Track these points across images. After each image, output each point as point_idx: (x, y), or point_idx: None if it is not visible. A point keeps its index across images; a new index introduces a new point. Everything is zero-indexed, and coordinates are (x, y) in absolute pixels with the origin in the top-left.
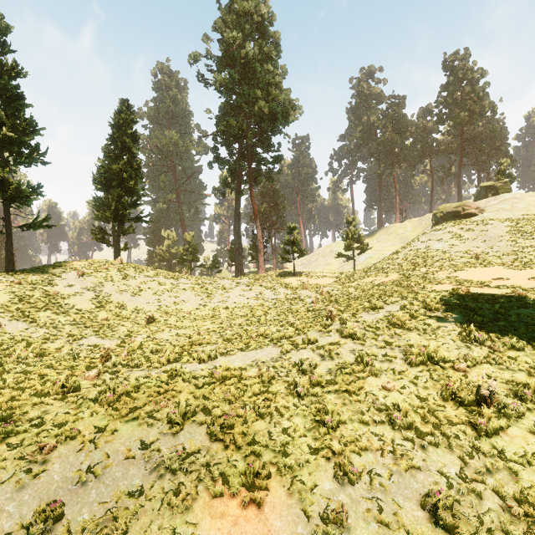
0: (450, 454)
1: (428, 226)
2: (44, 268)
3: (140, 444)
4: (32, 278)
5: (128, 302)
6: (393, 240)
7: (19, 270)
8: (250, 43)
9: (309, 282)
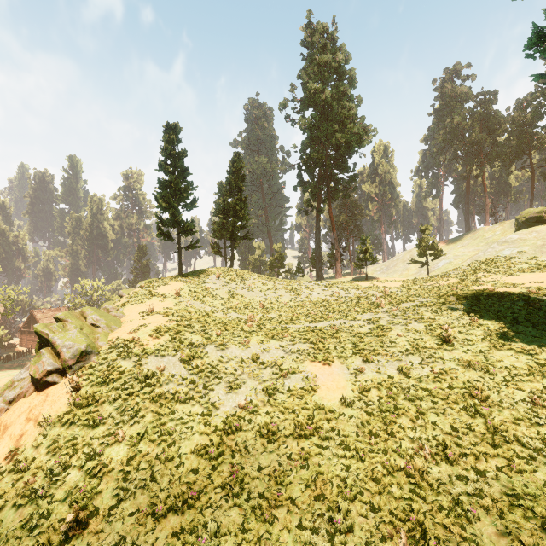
0: (419, 357)
1: None
2: (197, 273)
3: (279, 346)
4: (194, 279)
5: (247, 295)
6: (478, 245)
7: (185, 274)
8: (328, 85)
9: (378, 285)
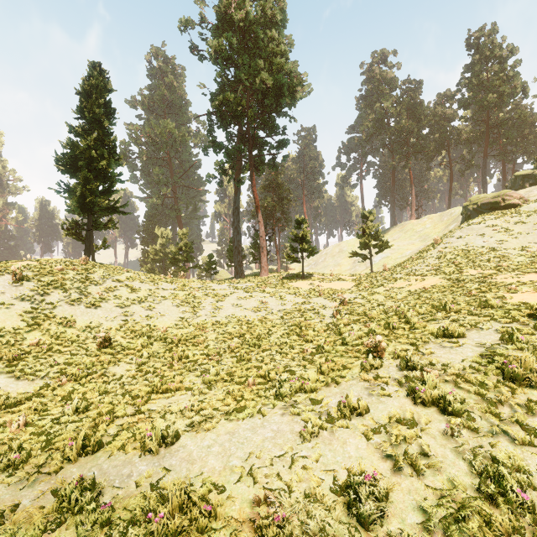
0: None
1: (452, 221)
2: None
3: None
4: None
5: (80, 316)
6: (411, 238)
7: None
8: (251, 5)
9: (323, 287)
